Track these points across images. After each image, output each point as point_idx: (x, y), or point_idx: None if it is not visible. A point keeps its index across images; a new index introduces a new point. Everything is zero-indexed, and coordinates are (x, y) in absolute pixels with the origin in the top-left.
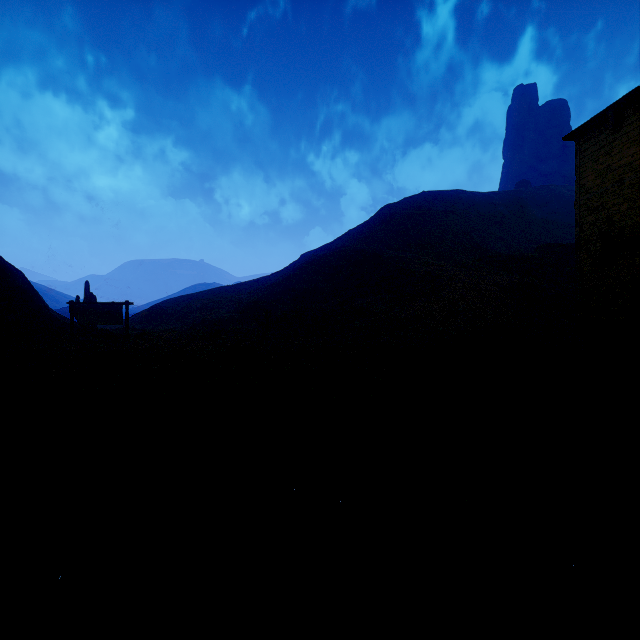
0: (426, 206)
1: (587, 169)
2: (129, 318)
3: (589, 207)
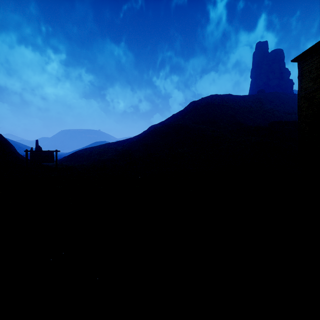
0: (212, 102)
1: (305, 77)
2: (61, 159)
3: (306, 98)
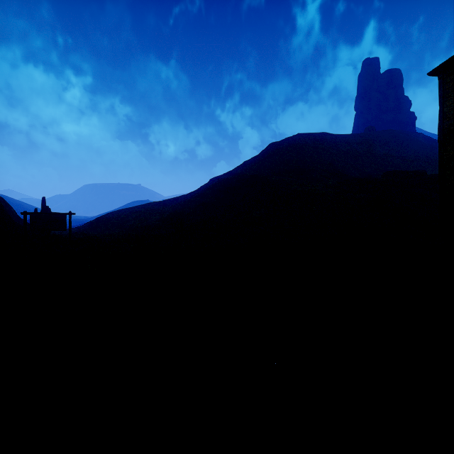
0: (301, 144)
1: (450, 98)
2: (82, 225)
3: (452, 131)
